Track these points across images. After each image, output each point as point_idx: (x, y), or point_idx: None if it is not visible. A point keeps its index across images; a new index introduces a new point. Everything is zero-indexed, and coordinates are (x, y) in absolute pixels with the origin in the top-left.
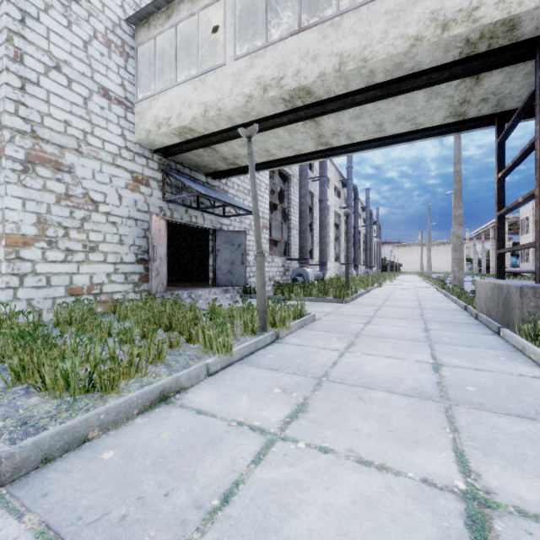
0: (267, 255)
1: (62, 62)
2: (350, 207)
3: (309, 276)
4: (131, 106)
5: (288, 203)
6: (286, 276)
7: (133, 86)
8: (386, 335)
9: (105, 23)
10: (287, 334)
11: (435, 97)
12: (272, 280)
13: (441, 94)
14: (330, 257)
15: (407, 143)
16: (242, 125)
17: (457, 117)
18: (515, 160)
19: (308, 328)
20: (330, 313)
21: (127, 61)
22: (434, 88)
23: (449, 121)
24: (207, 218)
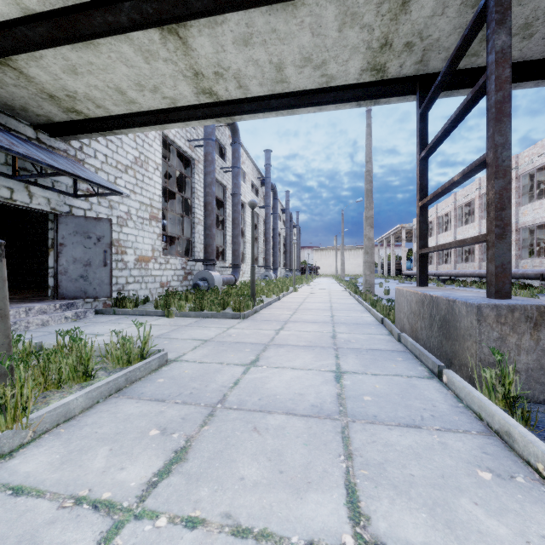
0: (157, 254)
1: None
2: (269, 207)
3: (215, 280)
4: None
5: (191, 193)
6: (188, 281)
7: None
8: (269, 401)
9: None
10: (45, 430)
11: (351, 23)
12: (166, 286)
13: (358, 20)
14: (247, 259)
15: (317, 111)
16: (42, 14)
17: (376, 74)
18: (448, 125)
19: (129, 393)
20: (207, 341)
21: None
22: (350, 0)
23: (366, 80)
24: (37, 194)
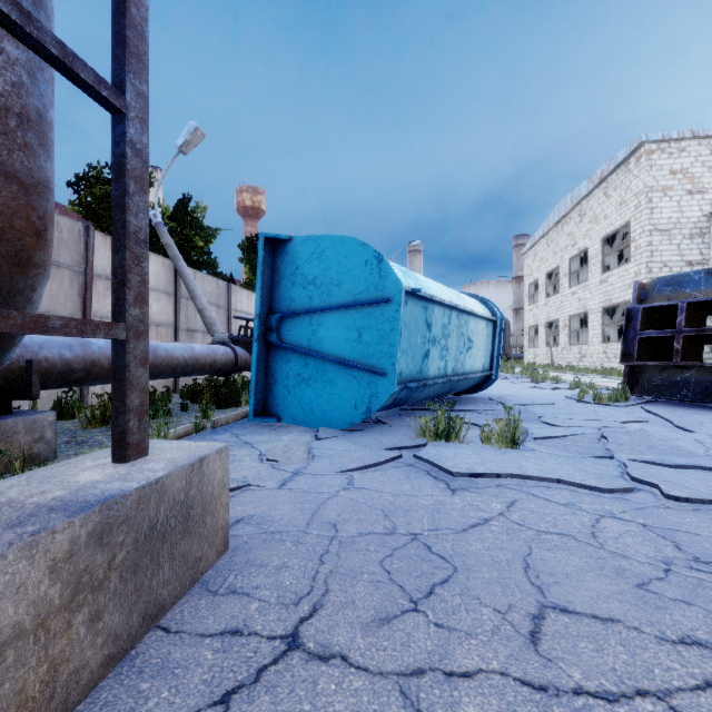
0: None
1: (666, 262)
2: None
3: None
4: (706, 262)
5: None
6: None
7: (708, 249)
8: None
9: (689, 227)
10: None
11: None
12: None
13: None
14: None
15: None
16: None
17: None
18: None
19: None
20: None
21: (703, 237)
22: None
23: None
24: None
